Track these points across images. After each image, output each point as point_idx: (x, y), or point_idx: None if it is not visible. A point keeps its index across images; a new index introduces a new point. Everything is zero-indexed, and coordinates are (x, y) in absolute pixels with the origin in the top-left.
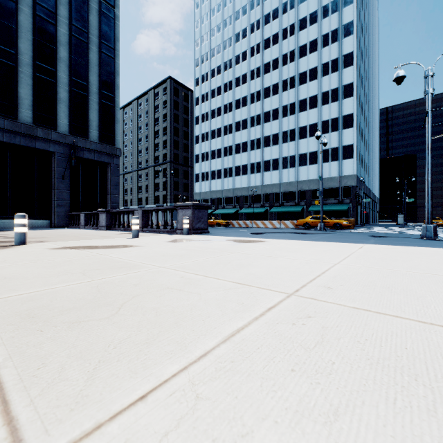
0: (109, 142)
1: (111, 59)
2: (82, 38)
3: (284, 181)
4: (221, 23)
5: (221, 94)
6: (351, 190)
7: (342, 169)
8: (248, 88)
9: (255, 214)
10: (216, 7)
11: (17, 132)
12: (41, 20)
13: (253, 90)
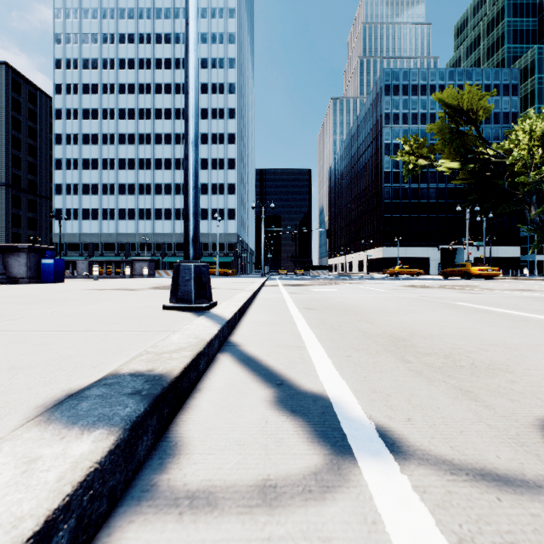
0: None
1: None
2: None
3: (177, 232)
4: (99, 35)
5: (99, 119)
6: (234, 245)
7: (228, 227)
8: (136, 125)
9: None
10: (90, 11)
11: None
12: None
13: (143, 130)
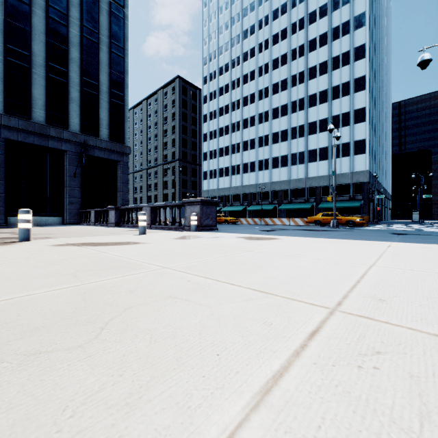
0: (118, 140)
1: (121, 59)
2: (92, 38)
3: (293, 178)
4: (229, 21)
5: (229, 92)
6: (363, 186)
7: (354, 164)
8: (256, 84)
9: (263, 212)
10: (224, 5)
11: (31, 132)
12: (53, 22)
13: (261, 86)
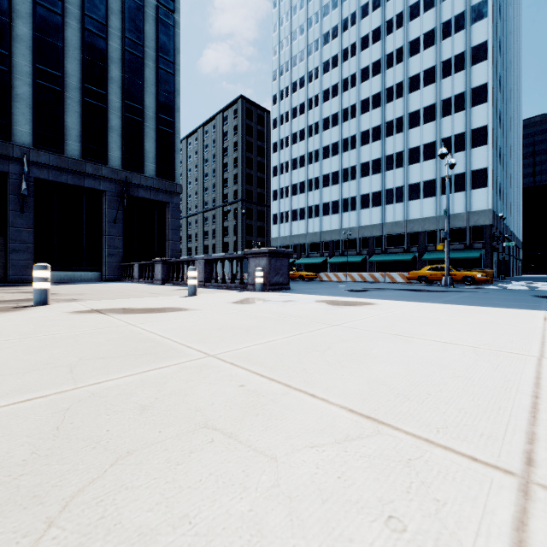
0: (167, 177)
1: (170, 76)
2: (136, 52)
3: (389, 221)
4: (305, 23)
5: (305, 112)
6: (484, 230)
7: (471, 202)
8: (339, 102)
9: (349, 265)
10: (298, 4)
11: (64, 169)
12: (90, 34)
13: (346, 104)
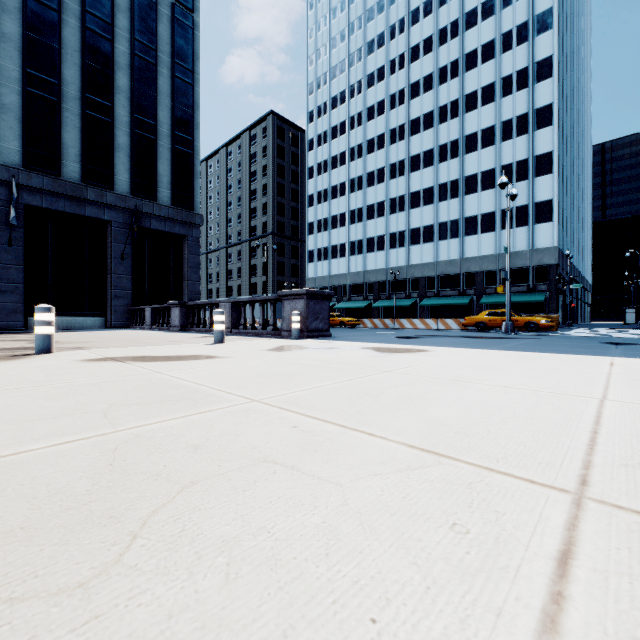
0: (185, 205)
1: (189, 87)
2: (148, 58)
3: (442, 259)
4: (346, 29)
5: (346, 132)
6: (549, 270)
7: (535, 238)
8: (386, 121)
9: (397, 309)
10: (338, 6)
11: (61, 194)
12: (92, 35)
13: (394, 124)
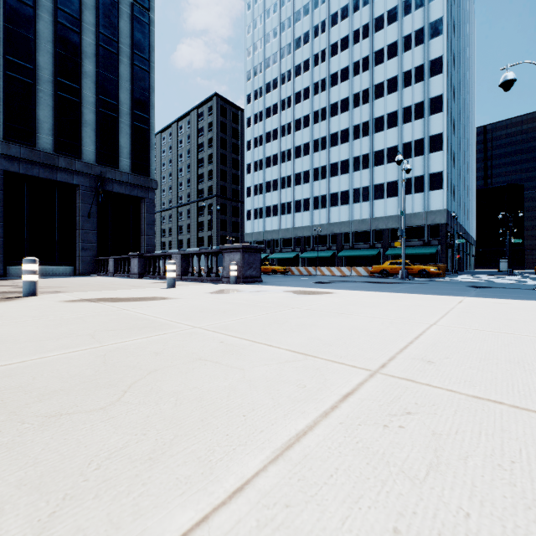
0: (142, 172)
1: (146, 73)
2: (111, 48)
3: (356, 218)
4: (278, 27)
5: (278, 113)
6: (440, 228)
7: (429, 202)
8: (310, 104)
9: (320, 259)
10: (271, 8)
11: (35, 162)
12: (63, 28)
13: (317, 107)
